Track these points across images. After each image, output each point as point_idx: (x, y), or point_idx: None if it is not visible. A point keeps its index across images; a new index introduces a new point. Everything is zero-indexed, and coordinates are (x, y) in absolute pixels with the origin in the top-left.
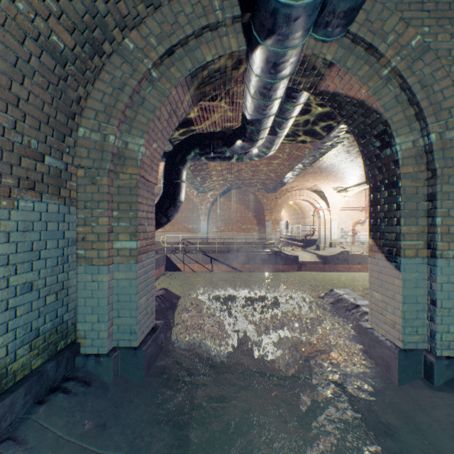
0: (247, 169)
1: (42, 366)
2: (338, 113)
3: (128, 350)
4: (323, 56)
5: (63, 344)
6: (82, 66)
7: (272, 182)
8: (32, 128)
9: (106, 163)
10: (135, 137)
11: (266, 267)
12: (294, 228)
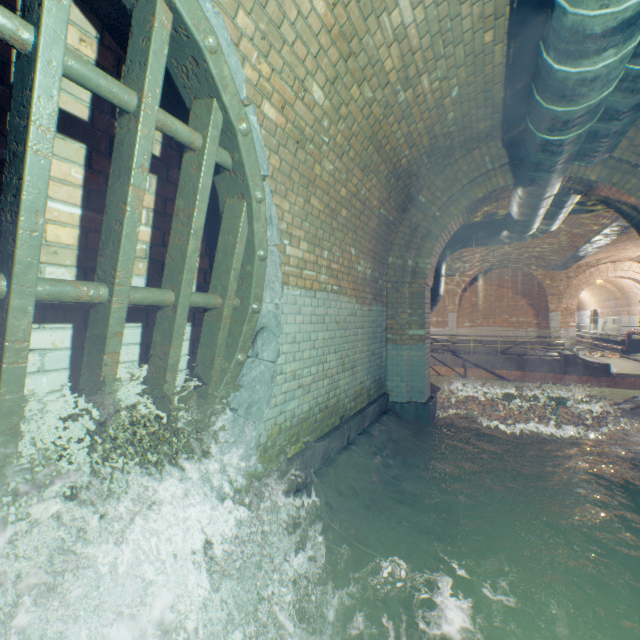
0: (517, 245)
1: (378, 398)
2: (615, 211)
3: (419, 403)
4: (586, 177)
5: (381, 392)
6: (396, 223)
7: (557, 257)
8: (377, 266)
9: (405, 279)
10: (423, 259)
11: (549, 378)
12: (608, 322)
